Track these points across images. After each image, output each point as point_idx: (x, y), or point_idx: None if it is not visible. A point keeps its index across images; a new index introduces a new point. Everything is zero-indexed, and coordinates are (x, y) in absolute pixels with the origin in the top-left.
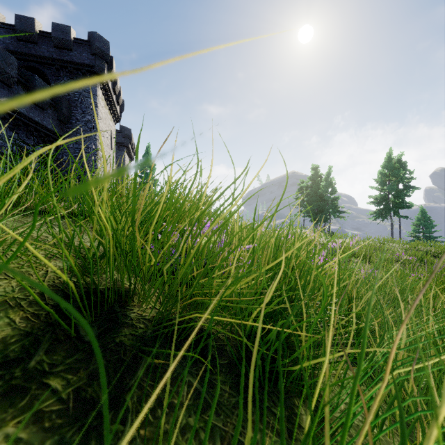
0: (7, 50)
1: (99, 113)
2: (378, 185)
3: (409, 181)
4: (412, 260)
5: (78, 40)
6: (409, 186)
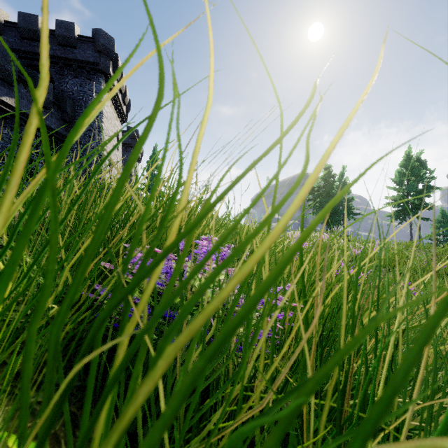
0: (11, 49)
1: (103, 112)
2: (396, 185)
3: (430, 180)
4: (447, 269)
5: (82, 37)
6: (430, 186)
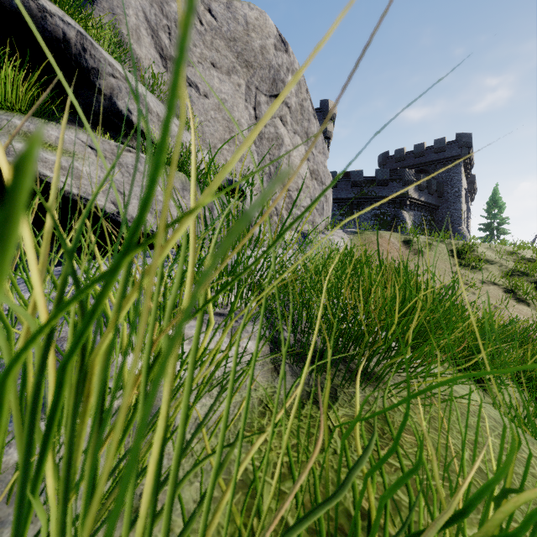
0: (409, 166)
1: (462, 184)
2: None
3: None
4: None
5: (449, 143)
6: None
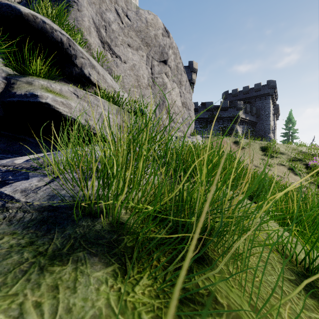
0: (240, 99)
1: (270, 110)
2: None
3: None
4: None
5: (263, 86)
6: None
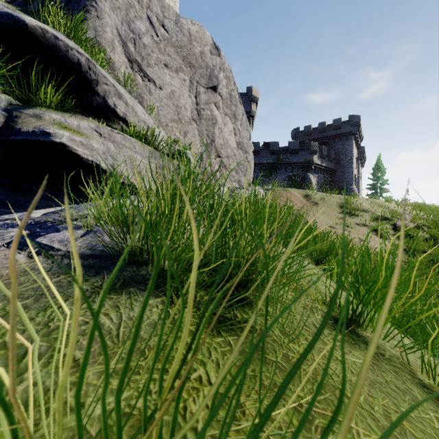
0: (314, 139)
1: (353, 154)
2: None
3: None
4: None
5: (344, 122)
6: None
